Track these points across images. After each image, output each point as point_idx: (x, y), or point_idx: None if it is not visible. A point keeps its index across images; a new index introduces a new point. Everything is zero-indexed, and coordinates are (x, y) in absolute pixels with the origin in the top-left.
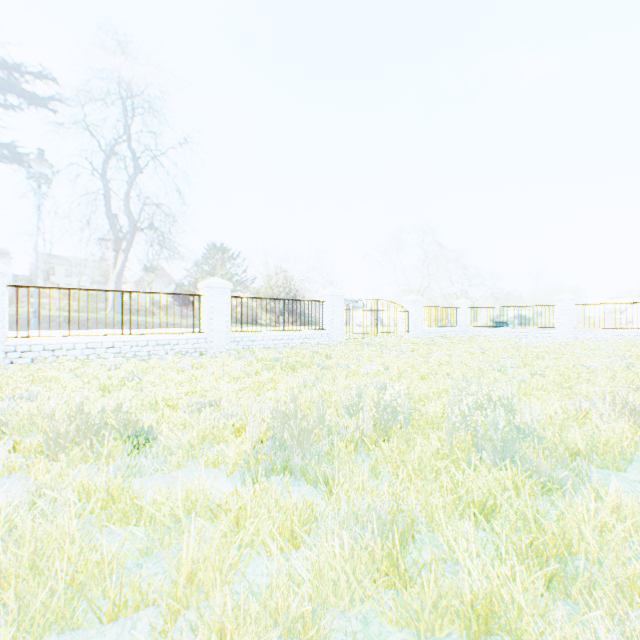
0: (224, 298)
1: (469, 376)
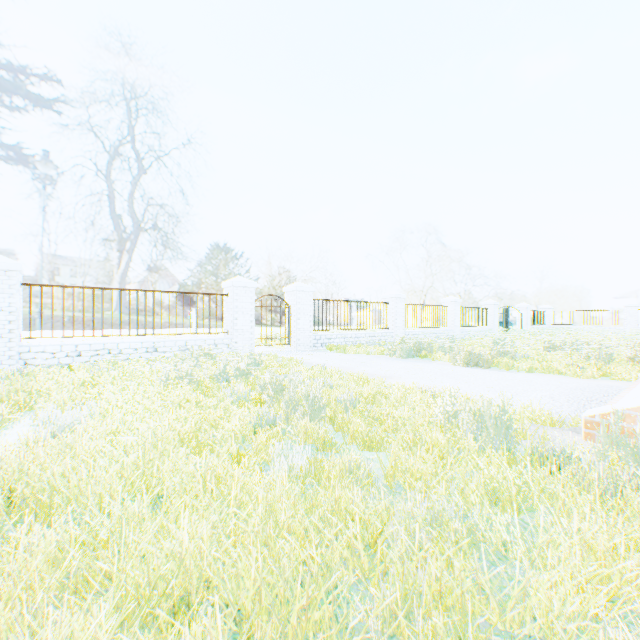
0: (458, 308)
1: None
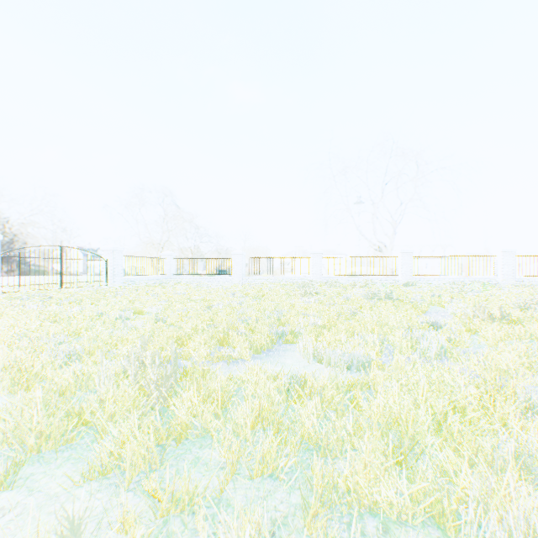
0: None
1: (80, 331)
